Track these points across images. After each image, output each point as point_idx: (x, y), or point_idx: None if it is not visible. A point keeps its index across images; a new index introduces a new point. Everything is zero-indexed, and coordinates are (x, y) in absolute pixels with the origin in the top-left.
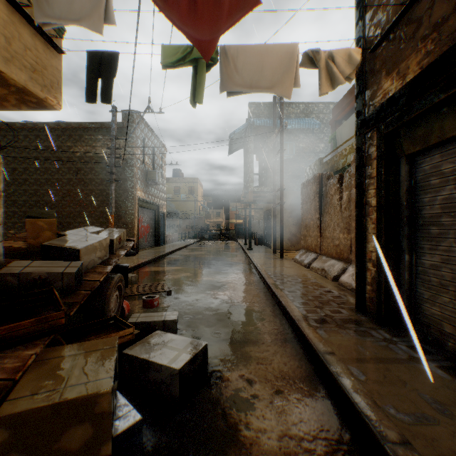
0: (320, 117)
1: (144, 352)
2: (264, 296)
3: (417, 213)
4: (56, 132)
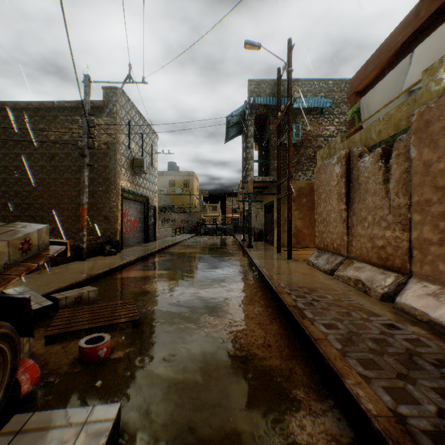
0: (329, 96)
1: None
2: (283, 330)
3: None
4: (28, 113)
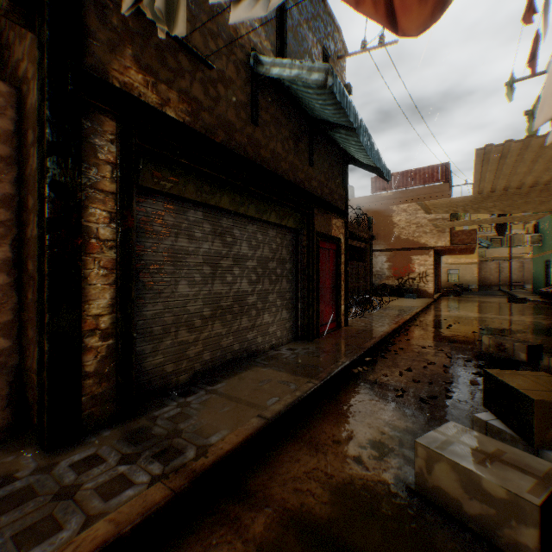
0: None
1: (517, 454)
2: None
3: (139, 258)
4: None
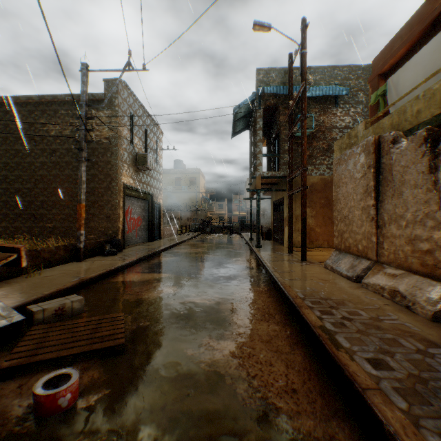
0: (345, 84)
1: None
2: (310, 363)
3: None
4: (28, 108)
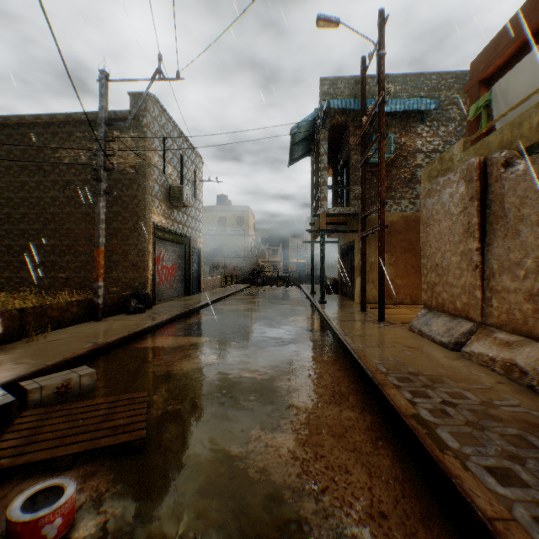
0: (432, 96)
1: None
2: (402, 469)
3: None
4: (36, 129)
